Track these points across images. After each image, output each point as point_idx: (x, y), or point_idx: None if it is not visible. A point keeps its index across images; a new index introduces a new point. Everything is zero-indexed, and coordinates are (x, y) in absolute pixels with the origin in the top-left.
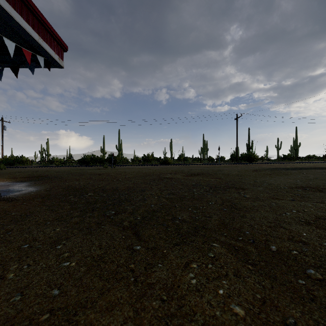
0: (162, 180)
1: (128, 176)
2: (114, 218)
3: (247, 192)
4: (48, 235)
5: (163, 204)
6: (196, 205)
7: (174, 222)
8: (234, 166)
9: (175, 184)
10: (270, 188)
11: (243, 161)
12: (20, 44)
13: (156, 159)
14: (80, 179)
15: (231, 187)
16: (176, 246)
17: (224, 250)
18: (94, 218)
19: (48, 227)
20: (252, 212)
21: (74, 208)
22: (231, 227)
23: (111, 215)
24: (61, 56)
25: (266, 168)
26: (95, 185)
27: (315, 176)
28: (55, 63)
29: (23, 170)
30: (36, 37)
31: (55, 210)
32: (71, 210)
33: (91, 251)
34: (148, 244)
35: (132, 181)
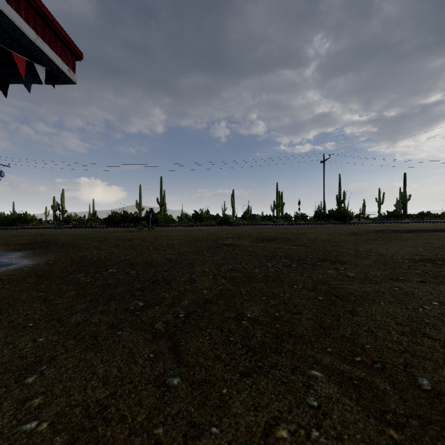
0: (220, 248)
1: (172, 242)
2: (141, 315)
3: (349, 268)
4: (20, 351)
5: (221, 288)
6: (274, 290)
7: (240, 324)
8: (321, 227)
9: (240, 255)
10: (382, 262)
11: (332, 220)
12: (10, 48)
13: (212, 218)
14: (101, 246)
15: (322, 260)
16: (245, 379)
17: (335, 390)
18: (109, 315)
19: (26, 334)
20: (366, 304)
21: (81, 295)
22: (337, 334)
23: (136, 310)
24: (72, 67)
25: (368, 230)
26: (121, 255)
27: (442, 242)
28: (63, 77)
29: (22, 234)
30: (33, 36)
31: (50, 299)
32: (75, 298)
33: (87, 391)
34: (194, 373)
35: (176, 249)
